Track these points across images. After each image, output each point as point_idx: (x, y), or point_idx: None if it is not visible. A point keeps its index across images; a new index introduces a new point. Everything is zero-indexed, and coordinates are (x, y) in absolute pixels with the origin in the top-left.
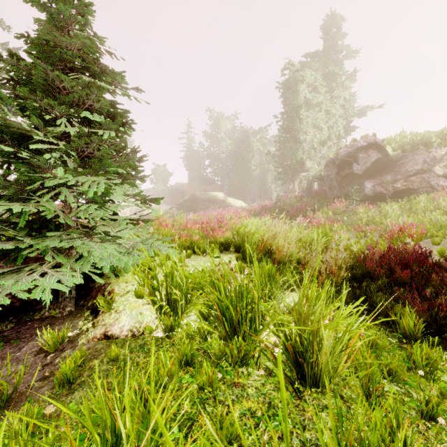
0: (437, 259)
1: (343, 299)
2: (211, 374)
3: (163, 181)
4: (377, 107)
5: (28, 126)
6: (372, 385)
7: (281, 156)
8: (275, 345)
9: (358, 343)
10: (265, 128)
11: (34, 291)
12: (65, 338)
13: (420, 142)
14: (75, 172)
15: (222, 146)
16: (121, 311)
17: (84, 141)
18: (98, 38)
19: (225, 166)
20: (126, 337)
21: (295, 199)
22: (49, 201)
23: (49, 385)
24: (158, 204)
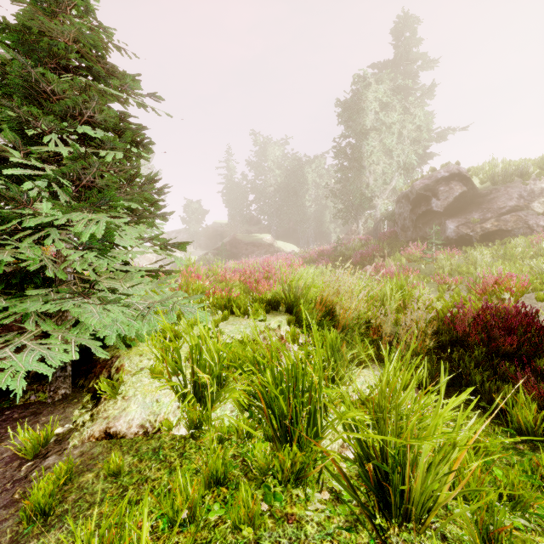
0: None
1: (442, 389)
2: (253, 505)
3: (197, 221)
4: (460, 129)
5: (2, 143)
6: (493, 523)
7: (342, 189)
8: (345, 457)
9: (474, 464)
10: (322, 156)
11: (0, 376)
12: (50, 438)
13: (514, 172)
14: (66, 206)
15: (269, 177)
16: (131, 398)
17: (79, 164)
18: (104, 29)
19: (274, 202)
20: (136, 436)
21: (360, 242)
22: (34, 247)
23: (15, 516)
24: (184, 250)
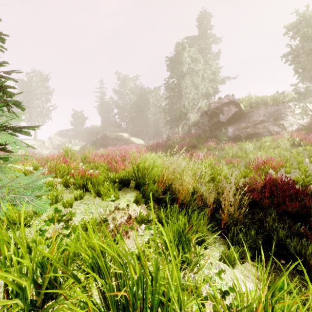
0: None
1: None
2: None
3: (80, 124)
4: (232, 78)
5: None
6: None
7: (170, 108)
8: None
9: None
10: (158, 88)
11: None
12: None
13: (260, 102)
14: None
15: (127, 99)
16: None
17: None
18: None
19: (129, 114)
20: None
21: (180, 139)
22: None
23: None
24: (29, 134)
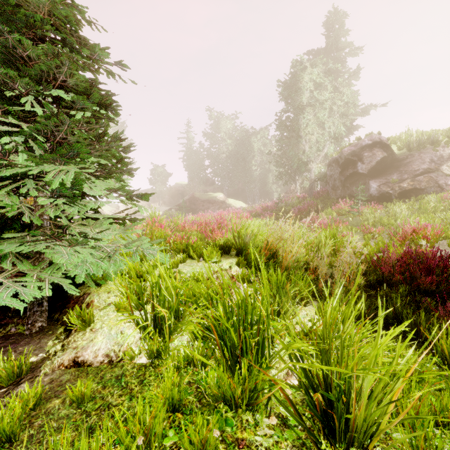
0: None
1: (380, 322)
2: (205, 432)
3: (162, 182)
4: (381, 105)
5: None
6: (433, 449)
7: (283, 155)
8: (292, 385)
9: (417, 394)
10: (265, 128)
11: None
12: (23, 366)
13: (426, 140)
14: (39, 158)
15: (222, 146)
16: (98, 330)
17: (52, 122)
18: (77, 7)
19: (226, 166)
20: (101, 364)
21: (297, 199)
22: (12, 196)
23: None
24: (147, 200)
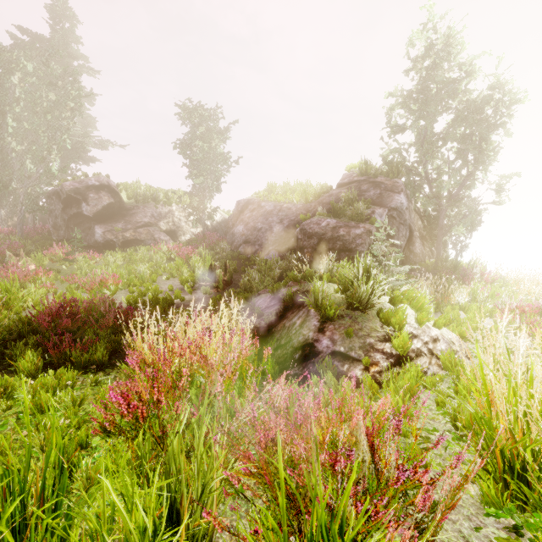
0: (125, 305)
1: None
2: None
3: None
4: (120, 145)
5: None
6: None
7: None
8: None
9: None
10: None
11: None
12: None
13: (151, 196)
14: None
15: None
16: None
17: None
18: None
19: None
20: None
21: None
22: None
23: None
24: None
